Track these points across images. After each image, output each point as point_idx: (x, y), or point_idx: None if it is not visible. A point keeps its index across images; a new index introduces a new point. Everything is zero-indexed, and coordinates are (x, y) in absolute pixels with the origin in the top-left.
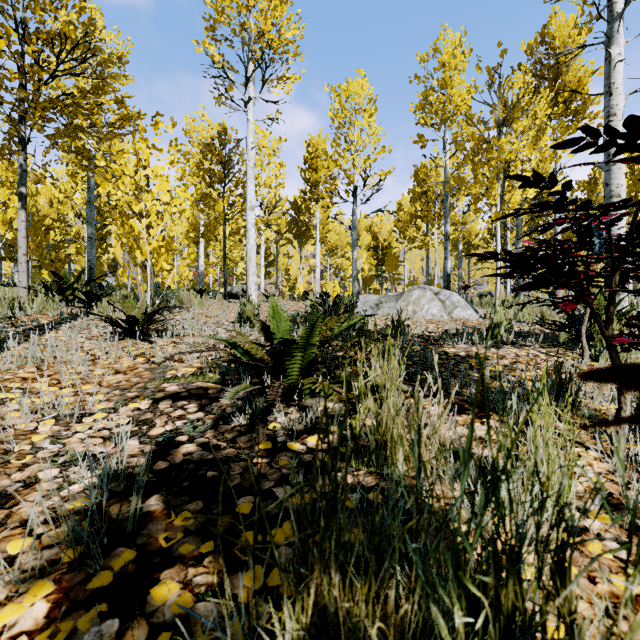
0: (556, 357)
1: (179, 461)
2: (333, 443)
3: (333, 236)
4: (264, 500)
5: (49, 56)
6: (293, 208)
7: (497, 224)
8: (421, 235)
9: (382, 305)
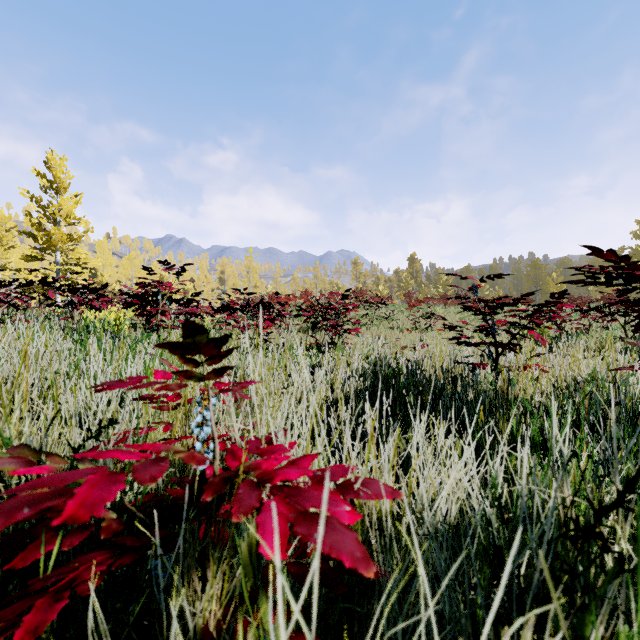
0: None
1: None
2: None
3: None
4: None
5: None
6: None
7: None
8: None
9: None
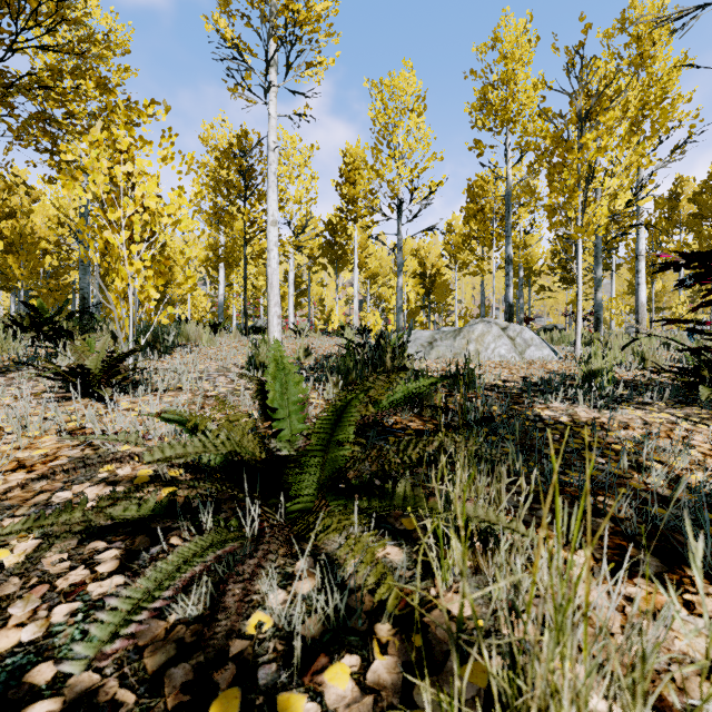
0: (704, 425)
1: None
2: (385, 692)
3: (373, 261)
4: None
5: (10, 24)
6: (328, 229)
7: (578, 242)
8: (477, 259)
9: (436, 343)
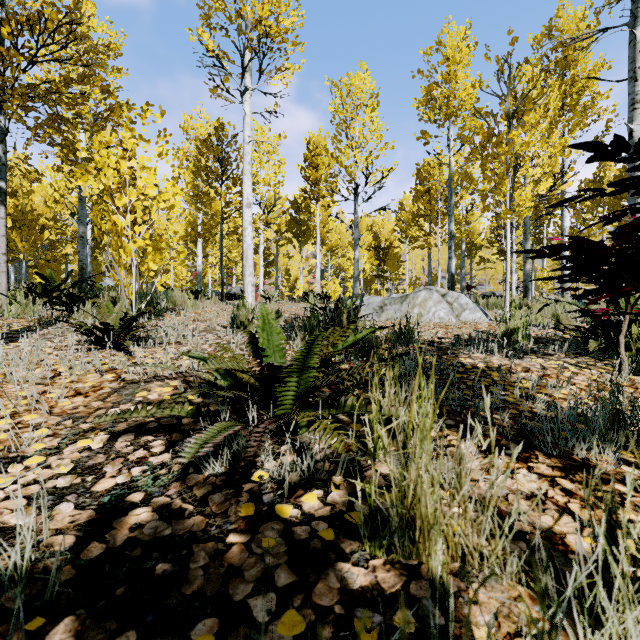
0: (588, 369)
1: (121, 542)
2: (337, 505)
3: (334, 236)
4: (233, 628)
5: (29, 41)
6: (293, 207)
7: (507, 222)
8: (424, 234)
9: (386, 307)
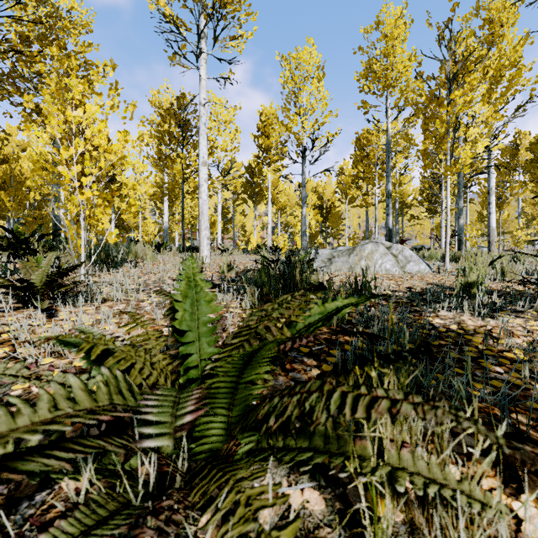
0: None
1: None
2: None
3: (283, 197)
4: None
5: None
6: (248, 171)
7: (448, 178)
8: (363, 194)
9: (334, 260)
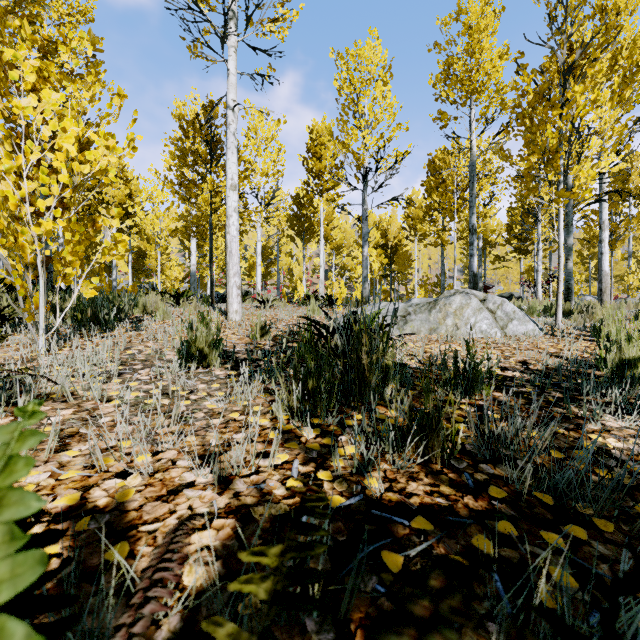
0: None
1: None
2: None
3: (338, 234)
4: None
5: None
6: (295, 202)
7: (561, 207)
8: (439, 230)
9: (410, 317)
